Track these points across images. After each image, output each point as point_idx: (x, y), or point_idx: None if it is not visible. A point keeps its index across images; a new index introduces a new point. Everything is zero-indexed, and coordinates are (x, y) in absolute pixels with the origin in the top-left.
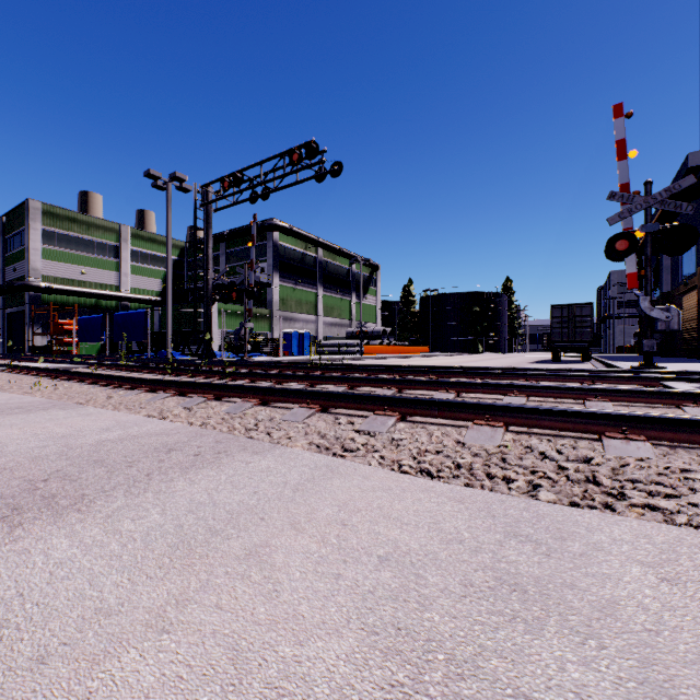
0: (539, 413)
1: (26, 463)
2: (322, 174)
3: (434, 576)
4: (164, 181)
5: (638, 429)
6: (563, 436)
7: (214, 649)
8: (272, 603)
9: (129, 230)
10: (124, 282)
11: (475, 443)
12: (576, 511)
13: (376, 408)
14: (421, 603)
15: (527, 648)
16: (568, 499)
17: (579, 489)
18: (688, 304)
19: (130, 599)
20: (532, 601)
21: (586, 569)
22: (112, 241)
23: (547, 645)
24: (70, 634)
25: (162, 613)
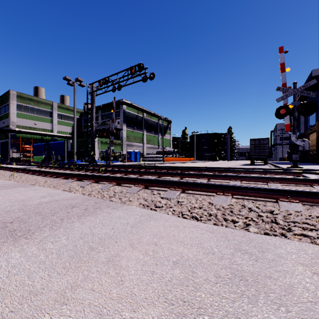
0: (248, 189)
1: (3, 213)
2: (145, 78)
3: (201, 272)
4: (73, 81)
5: (295, 197)
6: (259, 200)
7: (89, 314)
8: (120, 287)
9: (57, 104)
10: (54, 128)
11: (218, 203)
12: (268, 237)
13: (171, 187)
14: (195, 287)
15: (250, 312)
16: (263, 231)
17: (268, 226)
18: (312, 138)
19: (48, 286)
20: (250, 285)
21: (276, 268)
22: (49, 109)
23: (260, 310)
24: (15, 306)
25: (63, 293)
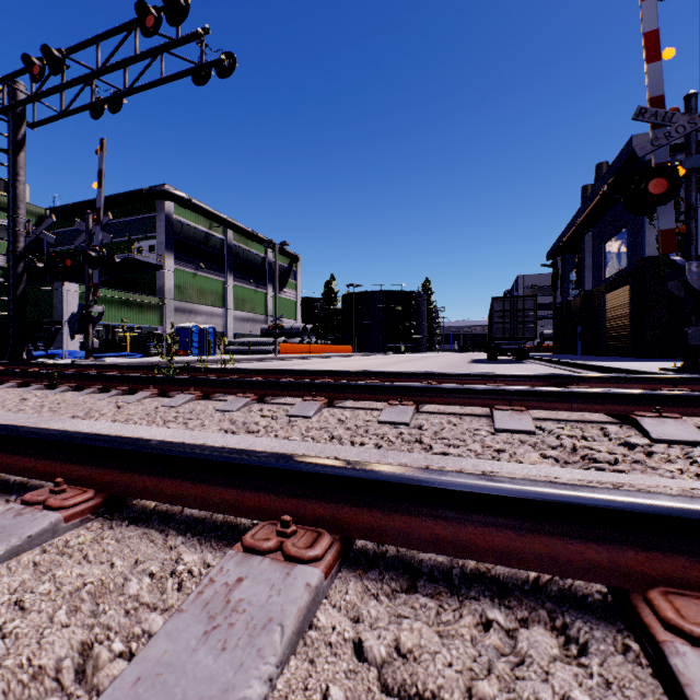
0: None
1: None
2: (201, 66)
3: None
4: None
5: None
6: None
7: None
8: None
9: None
10: None
11: None
12: None
13: None
14: None
15: None
16: None
17: None
18: (613, 302)
19: None
20: None
21: None
22: None
23: None
24: None
25: None
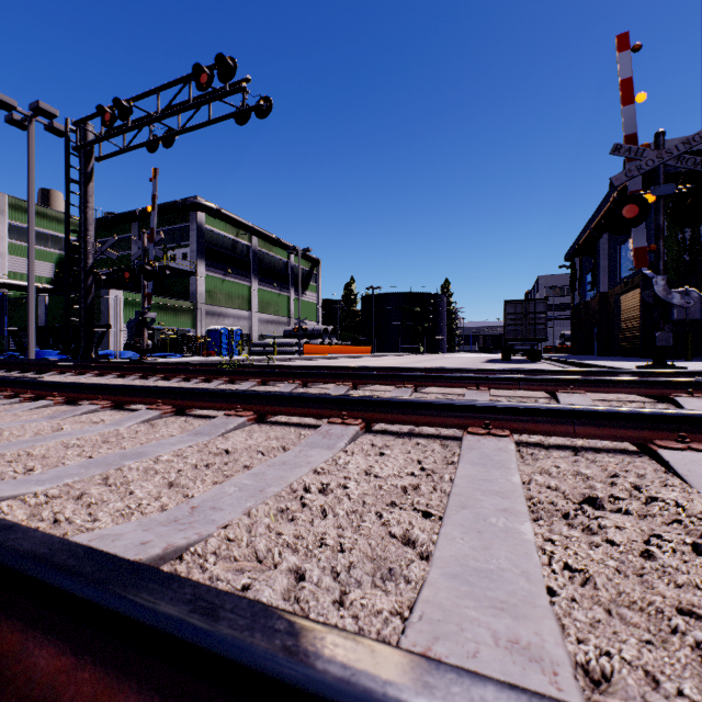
0: None
1: None
2: (243, 110)
3: None
4: (23, 113)
5: None
6: None
7: None
8: None
9: (6, 199)
10: None
11: None
12: None
13: None
14: None
15: None
16: None
17: None
18: (627, 303)
19: None
20: None
21: None
22: None
23: None
24: None
25: None
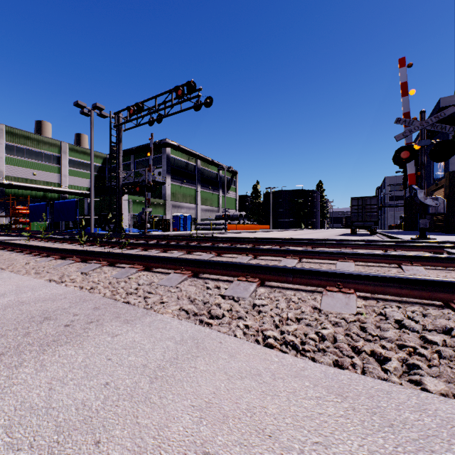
0: (386, 281)
1: None
2: (198, 105)
3: None
4: (88, 109)
5: None
6: (411, 303)
7: None
8: None
9: (67, 145)
10: (63, 181)
11: (332, 310)
12: None
13: (239, 274)
14: None
15: None
16: None
17: None
18: None
19: None
20: None
21: None
22: (55, 152)
23: None
24: None
25: None
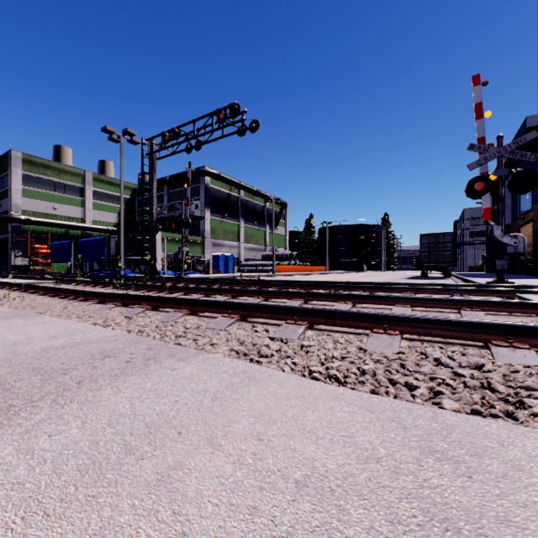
0: (431, 323)
1: None
2: (242, 130)
3: (357, 509)
4: (118, 135)
5: (520, 337)
6: (453, 344)
7: None
8: None
9: (92, 175)
10: (87, 216)
11: (376, 350)
12: (482, 421)
13: (288, 318)
14: None
15: None
16: (471, 407)
17: (479, 397)
18: (525, 233)
19: None
20: None
21: (515, 496)
22: (78, 183)
23: None
24: None
25: None
